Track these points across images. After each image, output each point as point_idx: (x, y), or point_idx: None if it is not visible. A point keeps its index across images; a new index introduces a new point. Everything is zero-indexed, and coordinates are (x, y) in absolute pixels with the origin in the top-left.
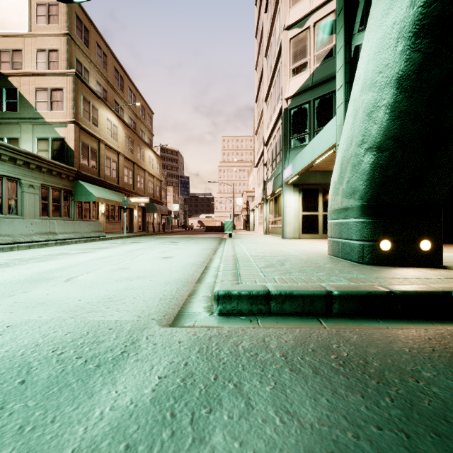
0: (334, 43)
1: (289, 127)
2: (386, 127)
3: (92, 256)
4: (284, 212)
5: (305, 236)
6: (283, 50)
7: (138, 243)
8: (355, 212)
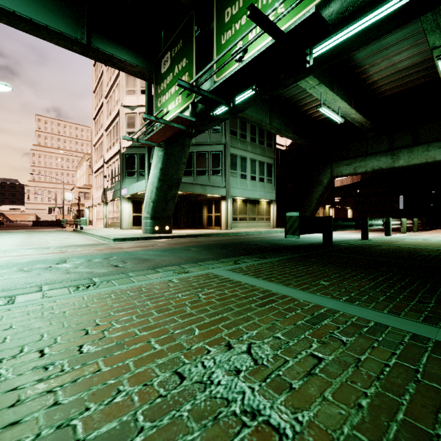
0: None
1: (125, 164)
2: (155, 197)
3: (15, 240)
4: (122, 214)
5: (134, 227)
6: (121, 118)
7: (5, 235)
8: (149, 219)
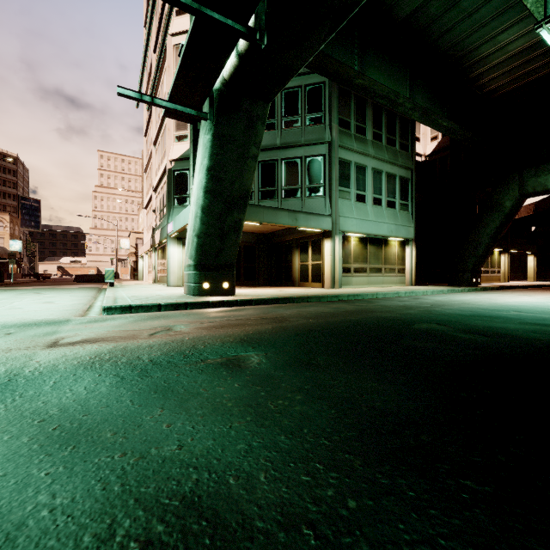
0: None
1: (173, 186)
2: (200, 227)
3: None
4: (169, 263)
5: None
6: None
7: None
8: (192, 268)
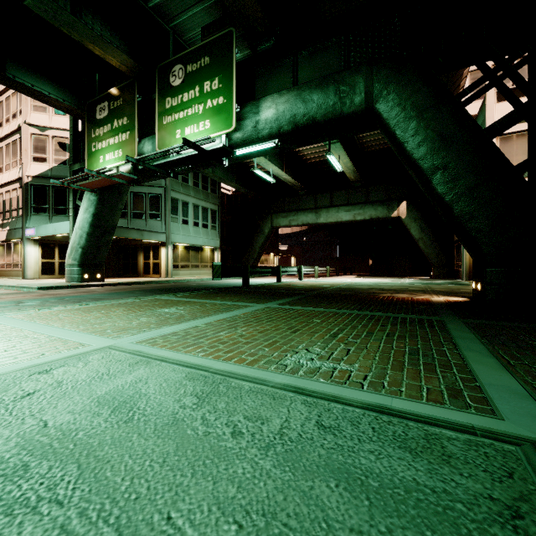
0: (68, 158)
1: (30, 197)
2: (85, 243)
3: None
4: (26, 259)
5: (44, 276)
6: (25, 138)
7: None
8: (77, 266)
